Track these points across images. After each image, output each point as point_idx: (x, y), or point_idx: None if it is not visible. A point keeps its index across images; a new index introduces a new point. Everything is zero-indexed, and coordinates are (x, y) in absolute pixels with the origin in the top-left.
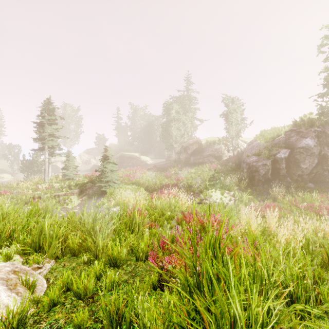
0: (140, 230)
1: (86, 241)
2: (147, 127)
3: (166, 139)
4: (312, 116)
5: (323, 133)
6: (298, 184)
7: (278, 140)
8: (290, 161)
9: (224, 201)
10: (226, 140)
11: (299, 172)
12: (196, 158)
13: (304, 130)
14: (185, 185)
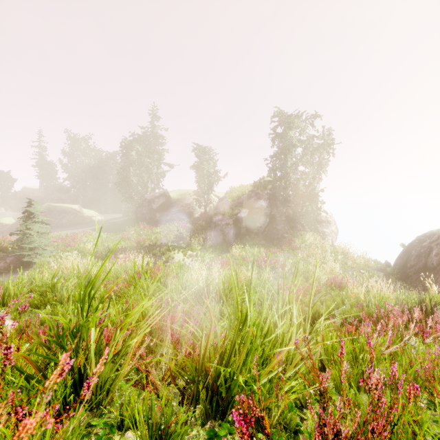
0: (96, 286)
1: (47, 296)
2: (94, 168)
3: (123, 188)
4: (269, 179)
5: (273, 196)
6: (255, 241)
7: (242, 199)
8: (249, 220)
9: (186, 262)
10: (198, 194)
11: (256, 230)
12: (163, 215)
13: (260, 192)
14: (148, 248)
